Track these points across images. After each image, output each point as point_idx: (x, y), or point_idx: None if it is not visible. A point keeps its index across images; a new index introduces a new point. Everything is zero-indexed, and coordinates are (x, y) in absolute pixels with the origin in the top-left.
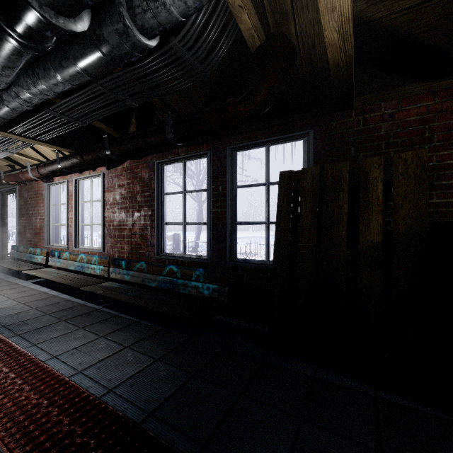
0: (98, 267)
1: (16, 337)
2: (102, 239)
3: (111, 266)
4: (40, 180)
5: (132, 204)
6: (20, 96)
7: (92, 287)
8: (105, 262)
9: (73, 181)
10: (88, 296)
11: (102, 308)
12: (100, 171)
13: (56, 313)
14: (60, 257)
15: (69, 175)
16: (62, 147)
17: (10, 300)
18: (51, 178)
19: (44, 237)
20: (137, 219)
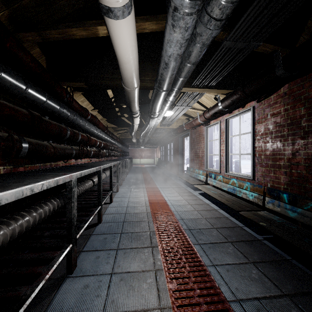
0: (251, 193)
1: (198, 247)
2: (251, 167)
3: (266, 196)
4: (201, 125)
5: (292, 131)
6: (212, 15)
7: (250, 214)
8: (258, 190)
9: (224, 121)
10: (241, 217)
11: (263, 240)
12: (249, 106)
13: (221, 230)
14: (215, 178)
15: (220, 117)
16: (224, 89)
17: (189, 205)
18: (208, 122)
19: (204, 163)
20: (301, 147)
